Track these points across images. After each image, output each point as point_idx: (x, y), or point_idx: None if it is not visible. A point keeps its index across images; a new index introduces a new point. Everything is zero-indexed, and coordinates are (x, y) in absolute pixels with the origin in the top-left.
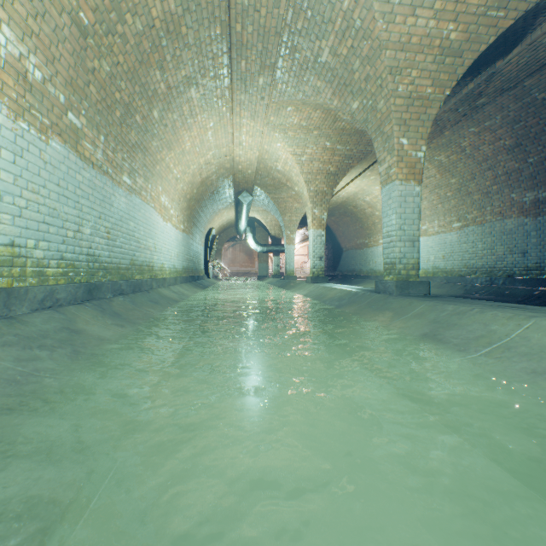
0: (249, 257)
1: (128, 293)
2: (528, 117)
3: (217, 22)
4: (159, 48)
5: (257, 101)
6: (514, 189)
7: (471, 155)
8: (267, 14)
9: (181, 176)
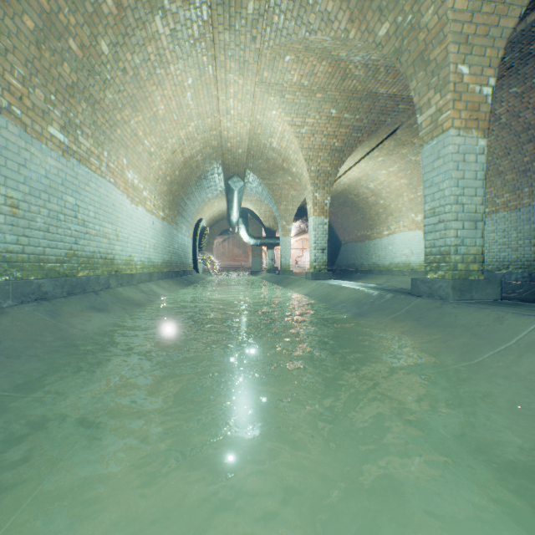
0: (243, 251)
1: (57, 296)
2: None
3: None
4: None
5: (246, 43)
6: None
7: (507, 125)
8: None
9: (156, 150)
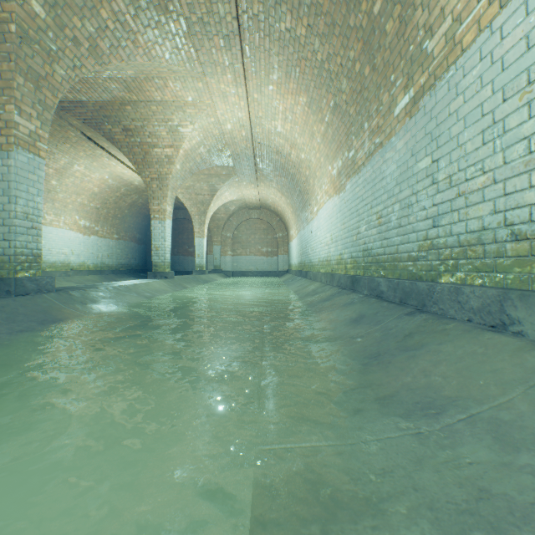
0: None
1: (391, 299)
2: None
3: None
4: (314, 2)
5: None
6: None
7: None
8: None
9: None
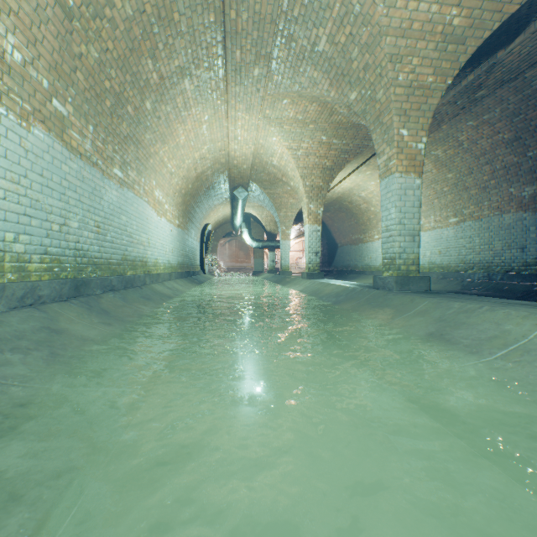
0: (245, 252)
1: (119, 289)
2: (528, 109)
3: (210, 9)
4: (151, 35)
5: (252, 93)
6: (513, 184)
7: (468, 149)
8: (262, 0)
9: (175, 170)
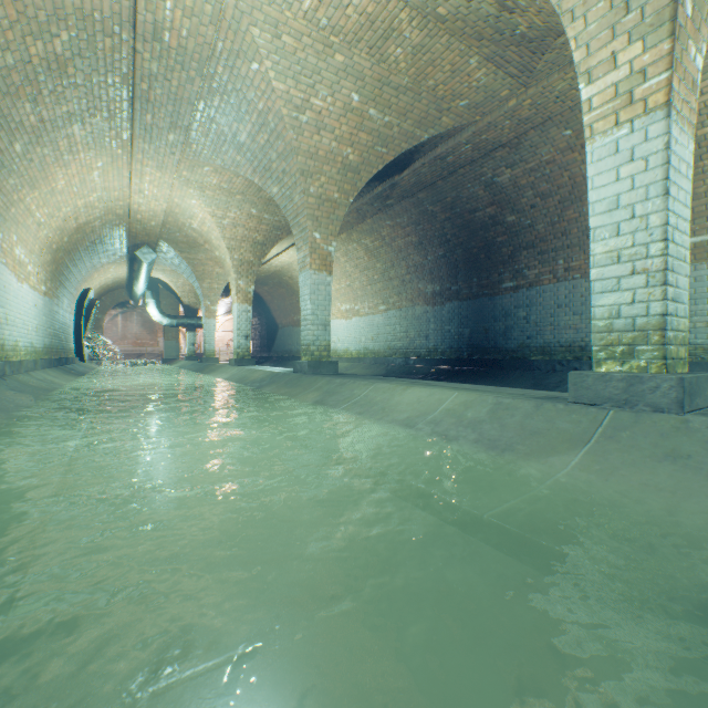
0: (149, 331)
1: None
2: (425, 222)
3: (117, 73)
4: (35, 82)
5: (166, 154)
6: (421, 281)
7: (390, 245)
8: (180, 86)
9: (46, 220)
